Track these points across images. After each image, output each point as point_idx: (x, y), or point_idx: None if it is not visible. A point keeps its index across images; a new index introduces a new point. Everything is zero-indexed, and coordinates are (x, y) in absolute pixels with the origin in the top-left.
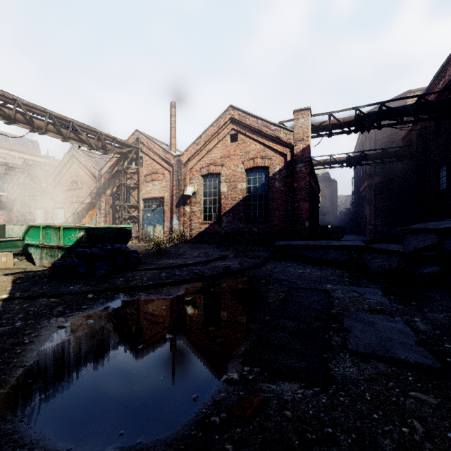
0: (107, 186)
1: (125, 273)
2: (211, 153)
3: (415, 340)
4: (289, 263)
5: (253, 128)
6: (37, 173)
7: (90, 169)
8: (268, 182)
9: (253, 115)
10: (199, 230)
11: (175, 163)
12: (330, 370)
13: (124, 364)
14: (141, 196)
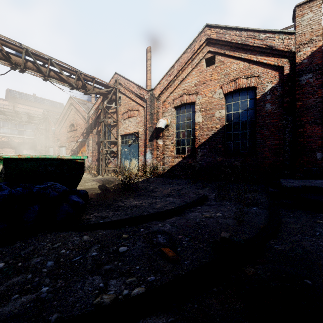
0: (93, 126)
1: (28, 243)
2: (184, 83)
3: None
4: None
5: (234, 44)
6: (50, 120)
7: (82, 113)
8: (255, 106)
9: (234, 29)
10: (172, 163)
11: (148, 97)
12: None
13: None
14: (119, 133)
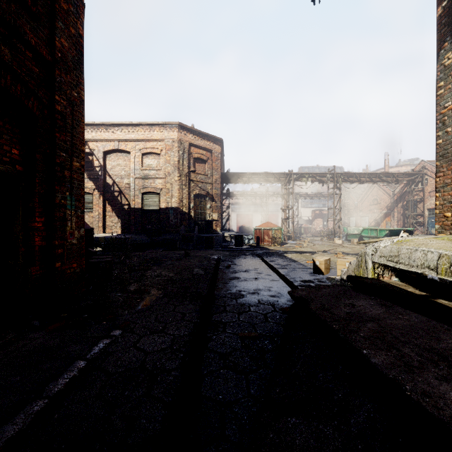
0: (398, 201)
1: None
2: None
3: None
4: None
5: None
6: (351, 196)
7: (386, 191)
8: None
9: None
10: None
11: None
12: None
13: None
14: (425, 207)
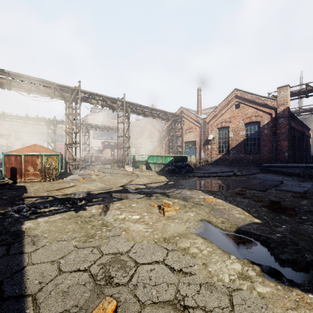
0: (166, 136)
1: (191, 173)
2: (223, 116)
3: (303, 190)
4: (269, 174)
5: (249, 100)
6: (132, 131)
7: (157, 128)
8: (260, 130)
9: (249, 93)
10: (216, 158)
11: (202, 122)
12: (266, 191)
13: (210, 186)
14: (183, 141)
